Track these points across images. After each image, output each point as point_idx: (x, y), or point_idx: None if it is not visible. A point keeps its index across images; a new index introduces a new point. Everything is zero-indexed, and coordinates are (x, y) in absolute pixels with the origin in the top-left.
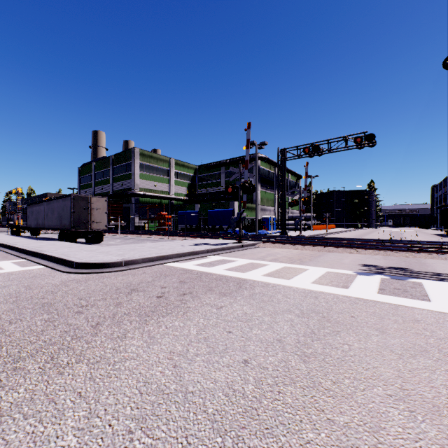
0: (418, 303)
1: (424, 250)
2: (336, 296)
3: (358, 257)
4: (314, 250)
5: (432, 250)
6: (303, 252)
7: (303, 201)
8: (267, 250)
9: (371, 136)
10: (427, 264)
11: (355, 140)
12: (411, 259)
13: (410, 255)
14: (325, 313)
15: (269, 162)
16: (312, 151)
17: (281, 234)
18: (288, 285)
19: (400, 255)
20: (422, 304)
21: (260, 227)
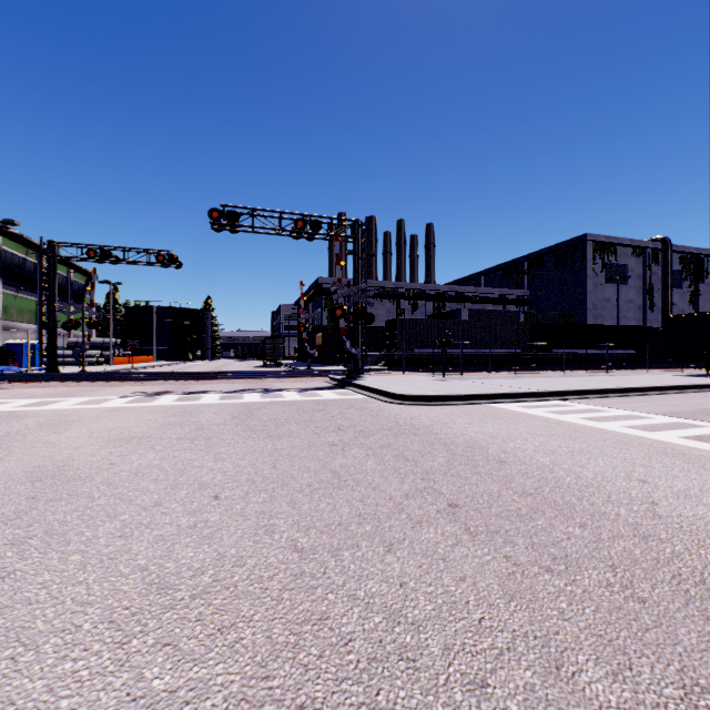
0: (142, 404)
1: (201, 378)
2: (84, 408)
3: (138, 388)
4: (93, 386)
5: (207, 377)
6: (76, 389)
7: (88, 322)
8: (17, 391)
9: (175, 258)
10: (191, 387)
11: (158, 257)
12: (186, 386)
13: (189, 383)
14: (68, 414)
15: (24, 243)
16: (102, 257)
17: (49, 370)
18: (41, 409)
19: (181, 383)
20: (143, 404)
21: (1, 362)
